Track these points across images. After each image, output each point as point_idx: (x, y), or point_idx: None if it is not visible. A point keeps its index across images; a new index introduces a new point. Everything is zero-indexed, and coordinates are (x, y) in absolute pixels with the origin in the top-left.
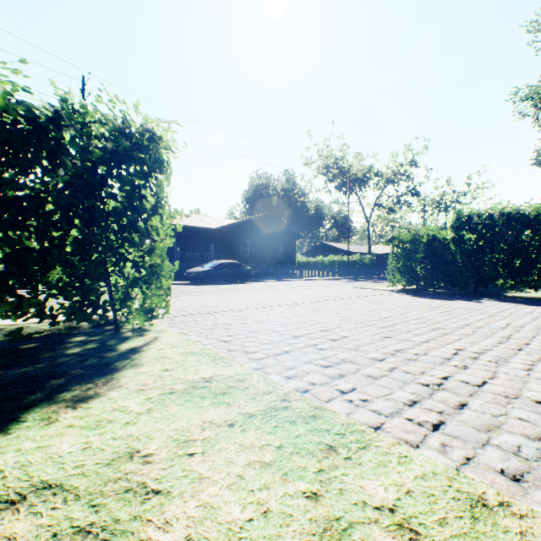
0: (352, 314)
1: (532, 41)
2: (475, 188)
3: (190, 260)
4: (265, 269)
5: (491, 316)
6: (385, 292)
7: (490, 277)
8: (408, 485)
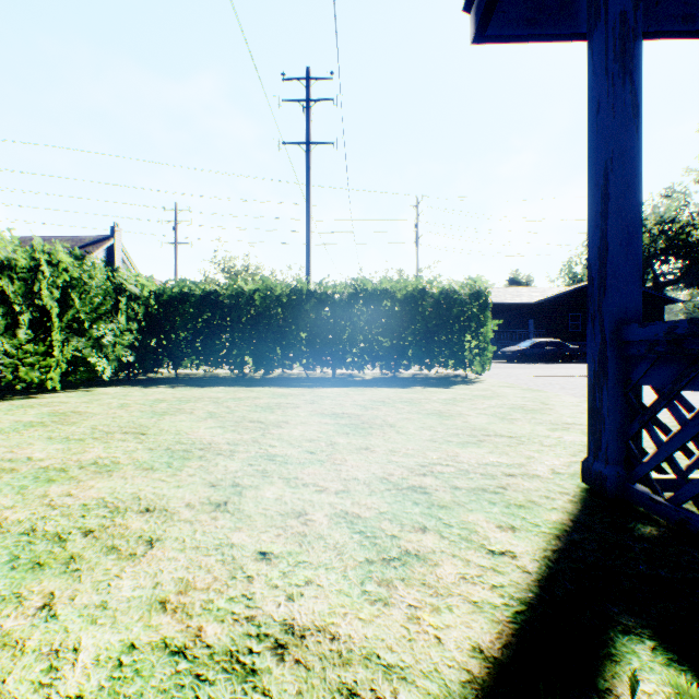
0: None
1: None
2: None
3: (504, 339)
4: None
5: None
6: None
7: None
8: (545, 394)
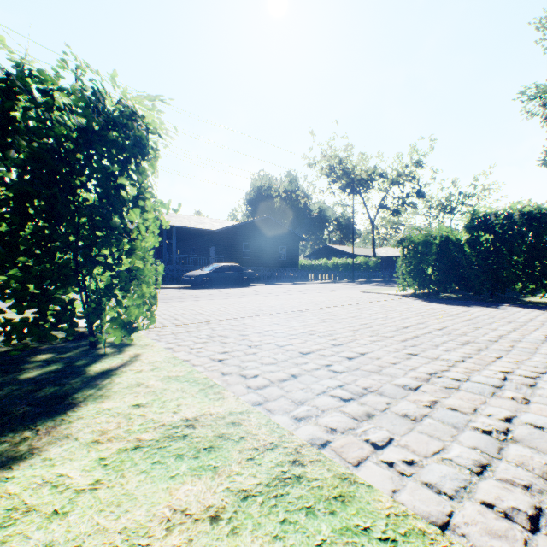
0: (365, 324)
1: (541, 39)
2: (481, 190)
3: (190, 263)
4: (268, 272)
5: (522, 326)
6: (395, 296)
7: (509, 281)
8: None
